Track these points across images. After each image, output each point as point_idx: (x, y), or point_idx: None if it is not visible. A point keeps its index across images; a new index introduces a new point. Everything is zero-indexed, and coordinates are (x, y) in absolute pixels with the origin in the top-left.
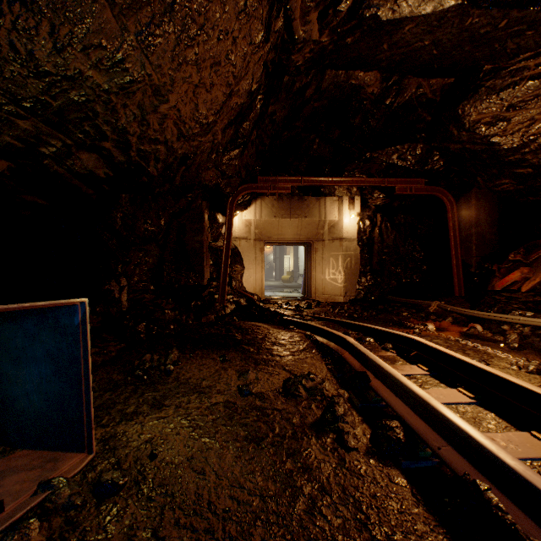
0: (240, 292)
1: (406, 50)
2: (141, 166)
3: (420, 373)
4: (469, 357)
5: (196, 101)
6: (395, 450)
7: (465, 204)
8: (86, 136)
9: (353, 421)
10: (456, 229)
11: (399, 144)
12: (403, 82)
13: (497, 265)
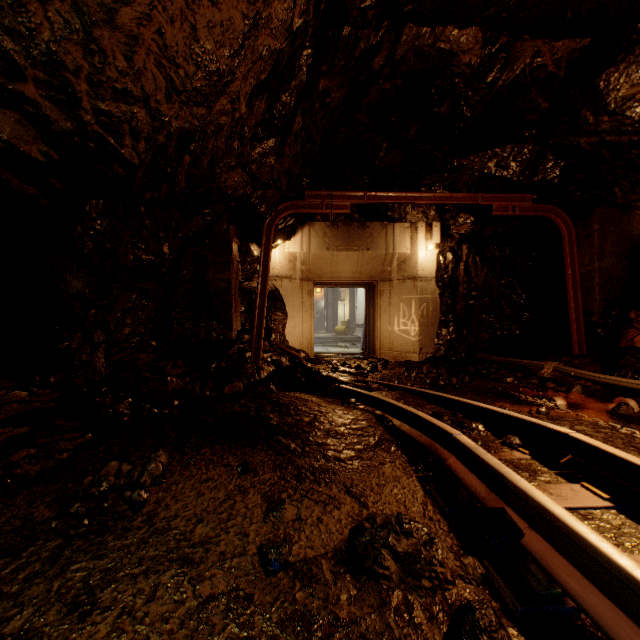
0: (281, 349)
1: None
2: (107, 143)
3: (597, 504)
4: None
5: (193, 20)
6: None
7: (583, 231)
8: None
9: None
10: (576, 263)
11: (499, 145)
12: (514, 47)
13: (636, 312)
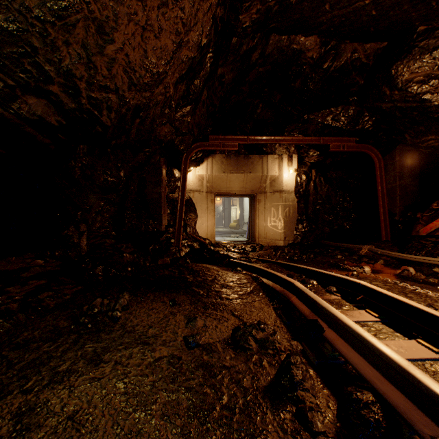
0: (194, 237)
1: (346, 11)
2: (93, 114)
3: (371, 319)
4: (413, 300)
5: (145, 47)
6: (374, 437)
7: (390, 161)
8: (28, 76)
9: (313, 386)
10: (383, 182)
11: (333, 106)
12: (340, 47)
13: (421, 213)
